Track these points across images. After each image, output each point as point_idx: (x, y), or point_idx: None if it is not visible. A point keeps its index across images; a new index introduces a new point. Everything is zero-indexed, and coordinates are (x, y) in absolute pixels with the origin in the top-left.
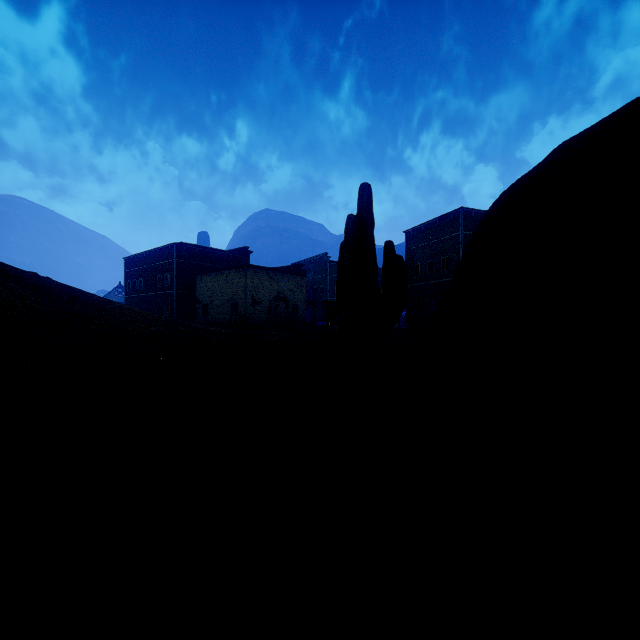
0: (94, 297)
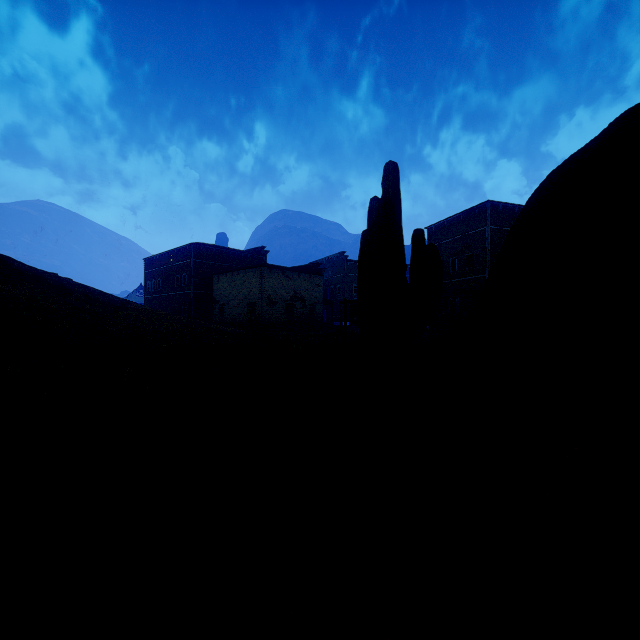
0: (111, 297)
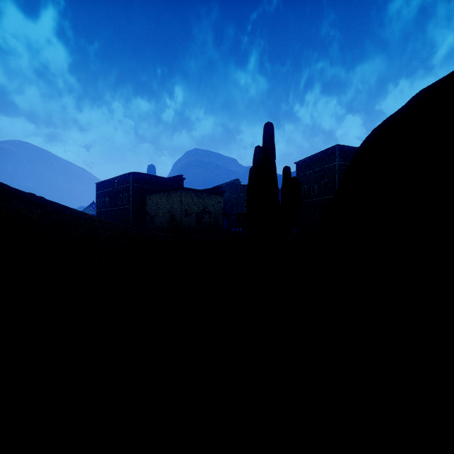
0: (74, 211)
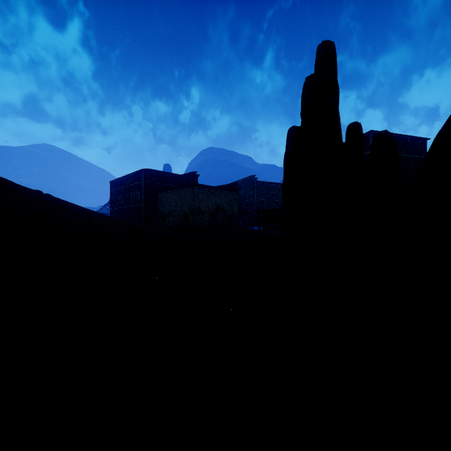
0: (80, 208)
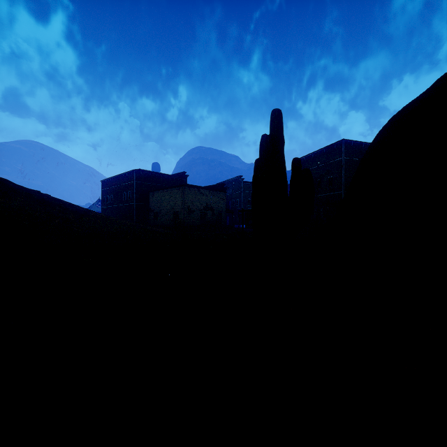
0: (78, 207)
